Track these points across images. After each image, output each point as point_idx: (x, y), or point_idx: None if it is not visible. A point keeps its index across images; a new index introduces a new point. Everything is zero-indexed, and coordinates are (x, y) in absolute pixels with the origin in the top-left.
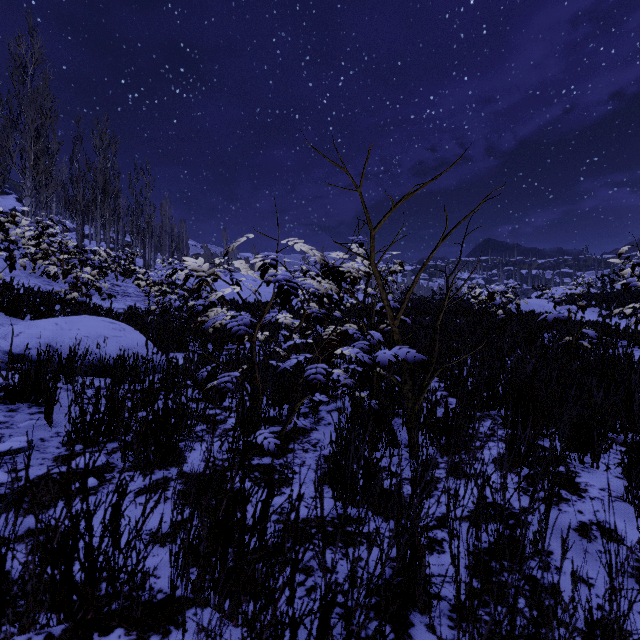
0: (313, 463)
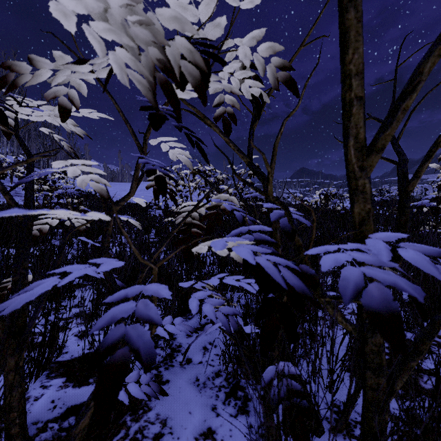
0: None
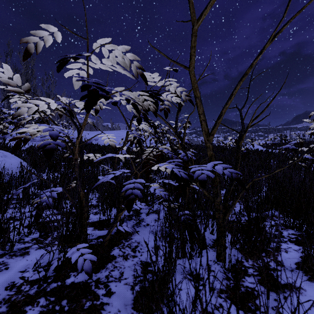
0: (131, 275)
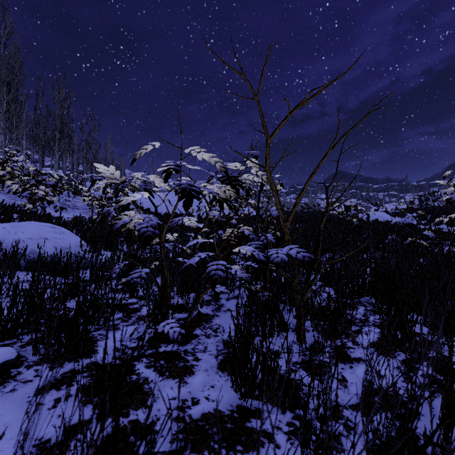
0: (214, 349)
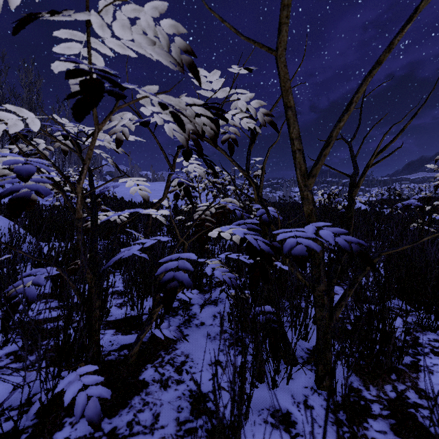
0: (172, 419)
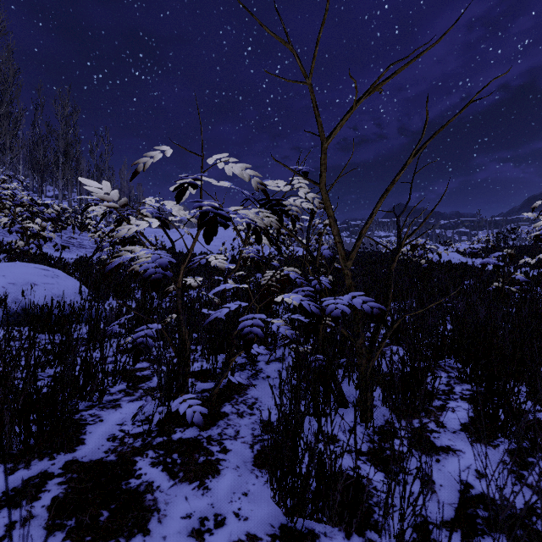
0: (249, 433)
